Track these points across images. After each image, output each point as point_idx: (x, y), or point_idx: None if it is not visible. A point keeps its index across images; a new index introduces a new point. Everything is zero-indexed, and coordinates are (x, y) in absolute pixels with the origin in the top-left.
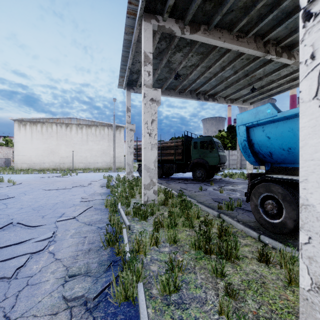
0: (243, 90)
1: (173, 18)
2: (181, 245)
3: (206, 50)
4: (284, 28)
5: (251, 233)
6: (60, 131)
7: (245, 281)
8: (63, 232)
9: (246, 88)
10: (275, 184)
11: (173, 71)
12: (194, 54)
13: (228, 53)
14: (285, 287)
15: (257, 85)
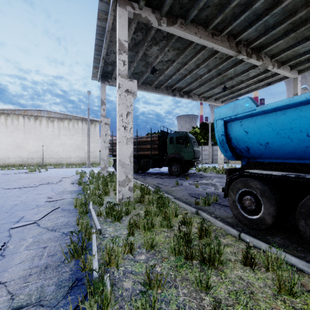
0: (215, 88)
1: (149, 8)
2: (159, 250)
3: (182, 45)
4: (254, 30)
5: (231, 231)
6: (28, 124)
7: (233, 293)
8: (17, 243)
9: (219, 86)
10: (254, 179)
11: (149, 65)
12: (170, 49)
13: (203, 51)
14: (275, 296)
15: (228, 84)
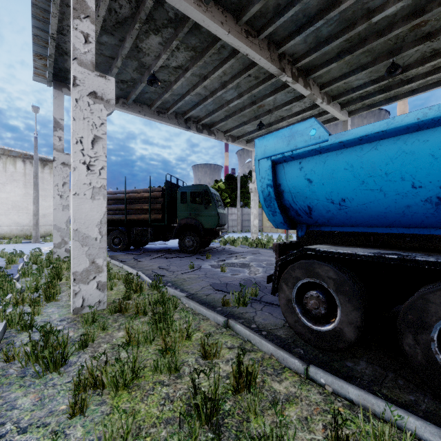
0: (248, 124)
1: None
2: None
3: (201, 44)
4: (303, 40)
5: (290, 363)
6: None
7: None
8: None
9: (252, 122)
10: (323, 262)
11: (146, 71)
12: (181, 47)
13: (232, 59)
14: None
15: (265, 120)
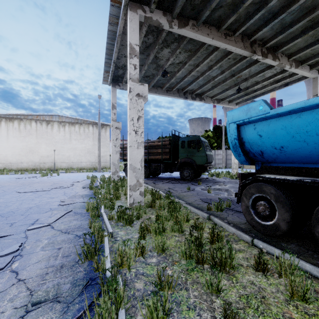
0: (229, 90)
1: (160, 10)
2: (170, 254)
3: (194, 47)
4: (270, 29)
5: (243, 237)
6: (40, 129)
7: (244, 297)
8: (33, 244)
9: (232, 88)
10: (268, 184)
11: (160, 68)
12: (182, 51)
13: (215, 52)
14: (287, 302)
15: (242, 85)
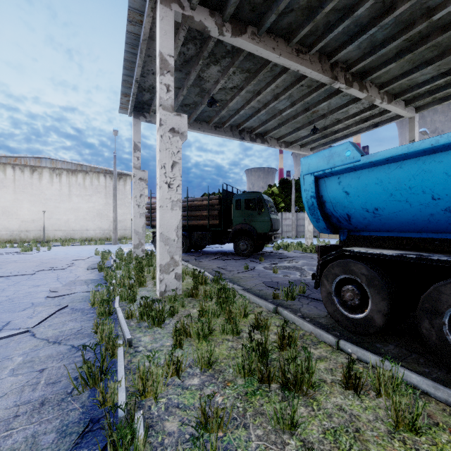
0: (301, 130)
1: (206, 8)
2: (221, 370)
3: (254, 66)
4: (356, 47)
5: (325, 338)
6: (21, 179)
7: (330, 432)
8: None
9: (306, 127)
10: (357, 261)
11: (206, 94)
12: (237, 71)
13: (284, 75)
14: (390, 435)
15: (319, 124)
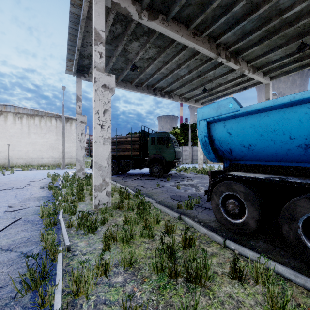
0: (196, 90)
1: None
2: (139, 268)
3: (164, 43)
4: (233, 34)
5: (215, 238)
6: None
7: None
8: None
9: (199, 88)
10: (237, 182)
11: (129, 62)
12: (151, 46)
13: (184, 50)
14: None
15: (207, 86)
